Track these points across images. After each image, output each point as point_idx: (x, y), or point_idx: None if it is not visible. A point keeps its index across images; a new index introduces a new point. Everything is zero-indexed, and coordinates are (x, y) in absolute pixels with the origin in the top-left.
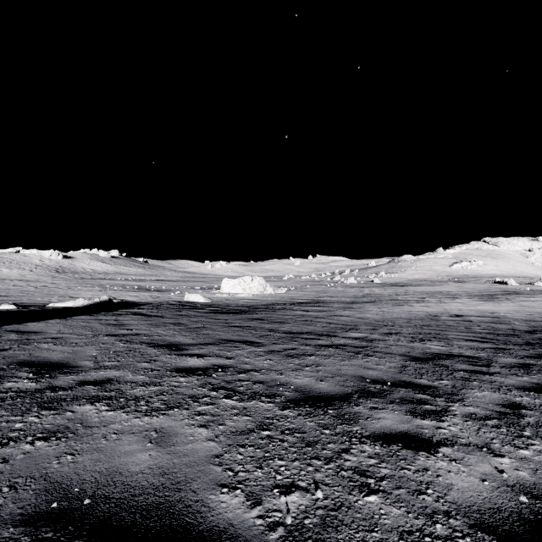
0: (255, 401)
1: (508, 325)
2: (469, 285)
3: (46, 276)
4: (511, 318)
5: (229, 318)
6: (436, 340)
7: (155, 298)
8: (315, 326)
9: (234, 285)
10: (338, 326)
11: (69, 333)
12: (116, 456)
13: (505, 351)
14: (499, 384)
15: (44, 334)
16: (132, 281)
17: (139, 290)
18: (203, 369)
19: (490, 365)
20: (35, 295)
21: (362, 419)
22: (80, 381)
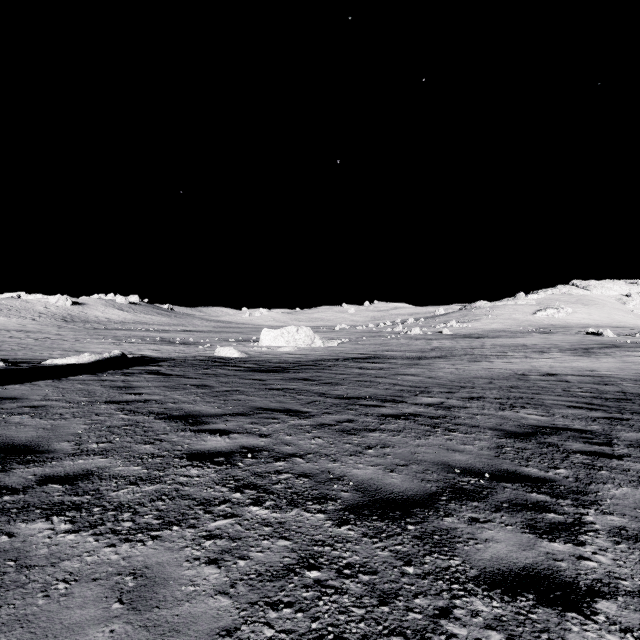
0: (297, 510)
1: (616, 387)
2: (557, 337)
3: (50, 326)
4: (617, 377)
5: (268, 377)
6: (531, 406)
7: (179, 352)
8: (376, 388)
9: (275, 337)
10: (404, 388)
11: (57, 399)
12: (51, 637)
13: (623, 423)
14: (637, 475)
15: (23, 400)
16: (154, 332)
17: (161, 343)
18: (226, 454)
19: (612, 443)
20: (34, 349)
21: (460, 543)
22: (43, 476)
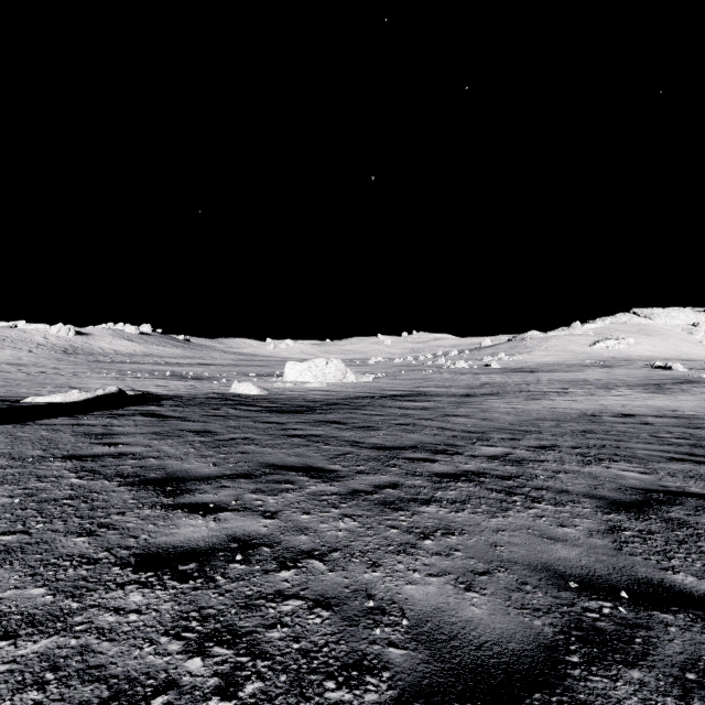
0: None
1: None
2: (621, 371)
3: (49, 359)
4: None
5: (289, 420)
6: (622, 459)
7: (190, 389)
8: (421, 434)
9: (301, 371)
10: (457, 434)
11: None
12: None
13: None
14: None
15: None
16: (165, 365)
17: (170, 378)
18: (202, 554)
19: None
20: (22, 385)
21: None
22: None
